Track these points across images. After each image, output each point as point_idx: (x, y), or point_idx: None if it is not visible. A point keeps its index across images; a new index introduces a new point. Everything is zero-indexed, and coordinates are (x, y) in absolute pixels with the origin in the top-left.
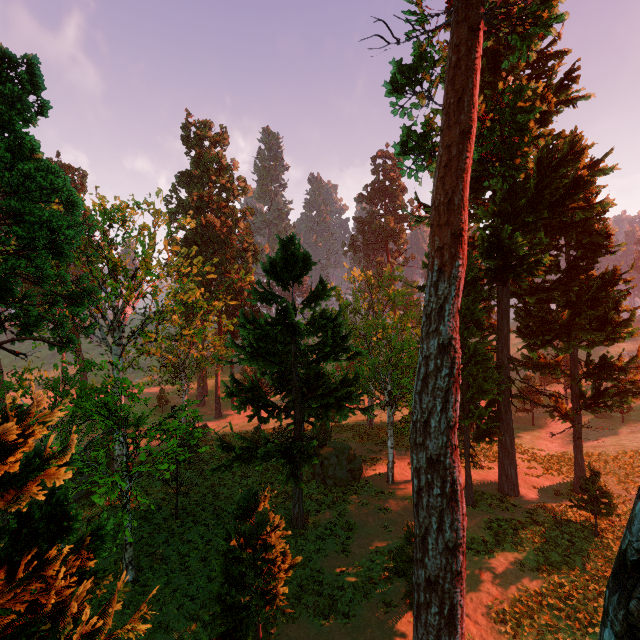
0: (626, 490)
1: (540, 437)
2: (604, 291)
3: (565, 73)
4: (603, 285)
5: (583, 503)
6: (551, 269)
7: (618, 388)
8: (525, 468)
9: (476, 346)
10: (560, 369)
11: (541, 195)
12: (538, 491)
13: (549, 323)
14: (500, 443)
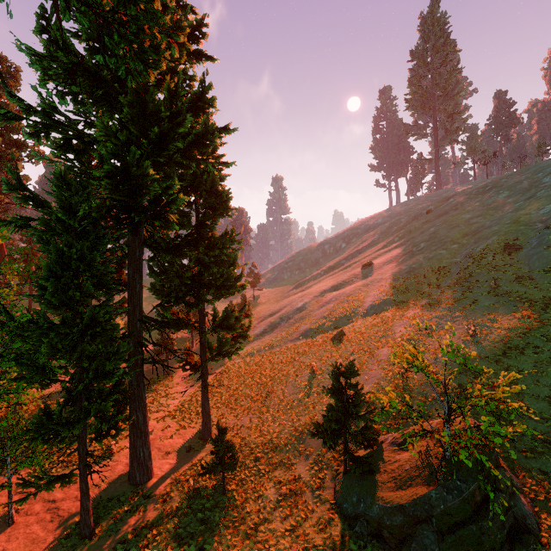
0: (237, 417)
1: (174, 384)
2: (226, 249)
3: (197, 20)
4: (225, 243)
5: (214, 467)
6: (184, 224)
7: (233, 334)
8: (160, 431)
9: (94, 313)
10: (191, 323)
11: (175, 130)
12: (172, 456)
13: (182, 279)
14: (132, 424)
